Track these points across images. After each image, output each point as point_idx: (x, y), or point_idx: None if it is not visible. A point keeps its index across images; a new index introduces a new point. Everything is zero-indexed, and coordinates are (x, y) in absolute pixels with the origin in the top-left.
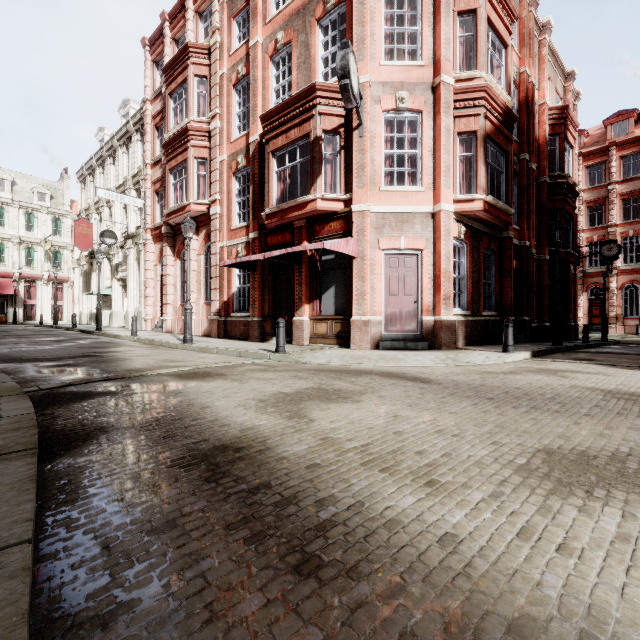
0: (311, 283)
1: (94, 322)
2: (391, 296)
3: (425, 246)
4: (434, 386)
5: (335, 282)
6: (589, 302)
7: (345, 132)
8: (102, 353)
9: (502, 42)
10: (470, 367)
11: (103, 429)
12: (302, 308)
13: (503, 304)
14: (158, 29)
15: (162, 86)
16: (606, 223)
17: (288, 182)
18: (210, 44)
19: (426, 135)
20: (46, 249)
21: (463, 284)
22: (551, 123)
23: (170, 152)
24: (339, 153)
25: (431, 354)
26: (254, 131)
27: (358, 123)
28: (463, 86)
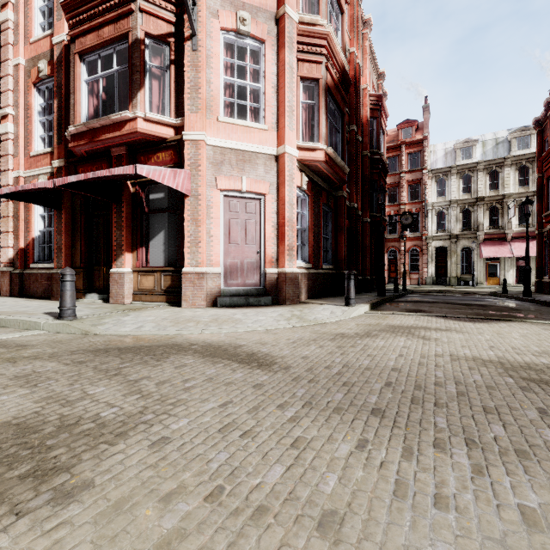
0: (135, 227)
1: None
2: (231, 245)
3: (268, 191)
4: (278, 377)
5: (165, 226)
6: (388, 261)
7: (176, 44)
8: None
9: (339, 6)
10: (319, 327)
11: None
12: (122, 257)
13: (338, 258)
14: None
15: None
16: (399, 202)
17: (103, 97)
18: None
19: (269, 69)
20: None
21: (305, 236)
22: (371, 107)
23: None
24: (168, 68)
25: (275, 311)
26: (60, 29)
27: (191, 33)
28: (306, 28)
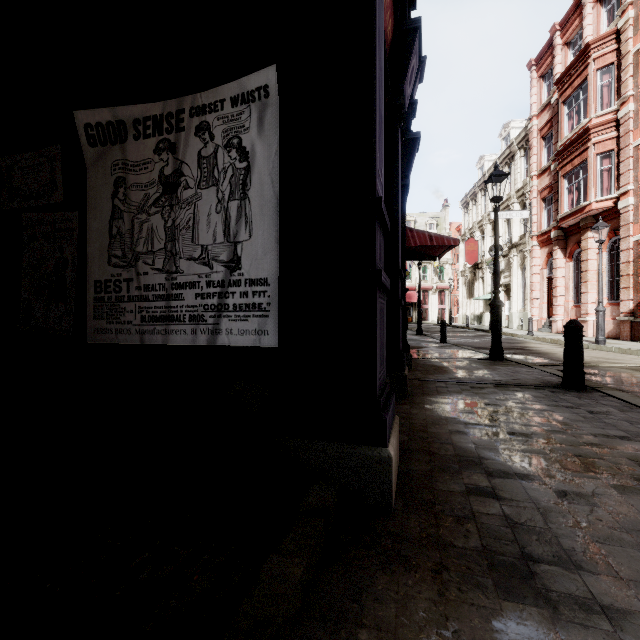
0: None
1: (476, 322)
2: None
3: None
4: None
5: None
6: None
7: None
8: (524, 347)
9: None
10: None
11: (622, 390)
12: None
13: None
14: (546, 44)
15: (550, 96)
16: None
17: None
18: (618, 26)
19: None
20: (435, 266)
21: None
22: None
23: (564, 158)
24: None
25: None
26: None
27: None
28: None
